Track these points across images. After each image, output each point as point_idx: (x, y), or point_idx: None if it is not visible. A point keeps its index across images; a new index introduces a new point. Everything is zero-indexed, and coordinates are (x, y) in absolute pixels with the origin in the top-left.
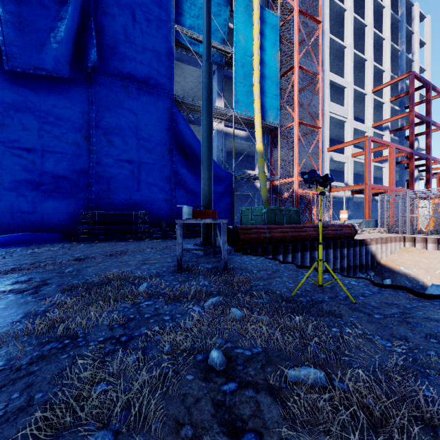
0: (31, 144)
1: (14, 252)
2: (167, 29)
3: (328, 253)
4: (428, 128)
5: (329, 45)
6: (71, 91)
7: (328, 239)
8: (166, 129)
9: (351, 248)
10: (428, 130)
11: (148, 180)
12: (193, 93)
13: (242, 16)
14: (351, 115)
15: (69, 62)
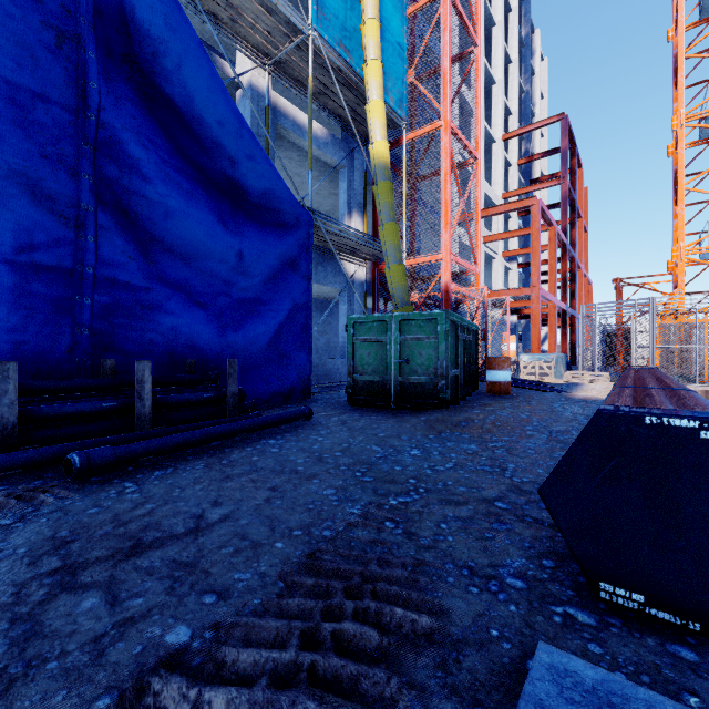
0: None
1: None
2: None
3: None
4: (573, 212)
5: None
6: None
7: None
8: None
9: None
10: (573, 217)
11: None
12: None
13: None
14: (482, 168)
15: None
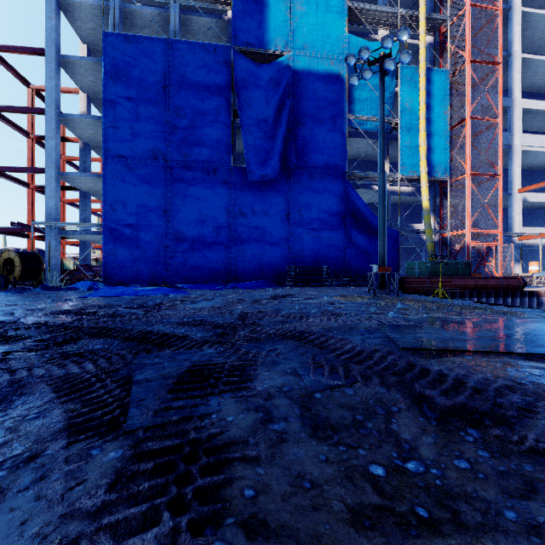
0: (258, 224)
1: (272, 290)
2: (341, 121)
3: (489, 301)
4: None
5: (523, 64)
6: (278, 185)
7: (490, 289)
8: (341, 200)
9: (517, 298)
10: None
11: (327, 242)
12: (357, 155)
13: (407, 85)
14: None
15: (279, 167)
